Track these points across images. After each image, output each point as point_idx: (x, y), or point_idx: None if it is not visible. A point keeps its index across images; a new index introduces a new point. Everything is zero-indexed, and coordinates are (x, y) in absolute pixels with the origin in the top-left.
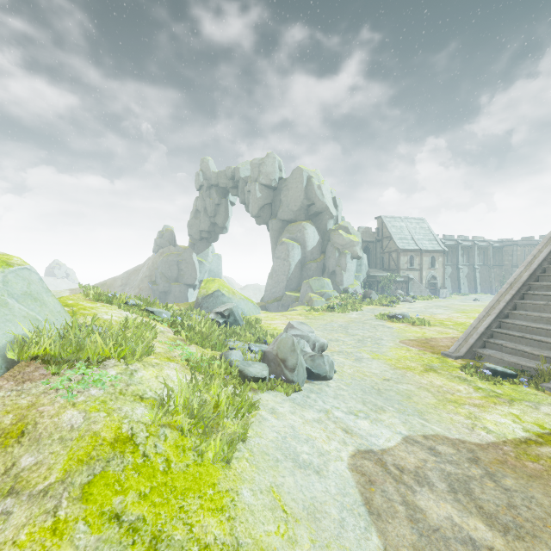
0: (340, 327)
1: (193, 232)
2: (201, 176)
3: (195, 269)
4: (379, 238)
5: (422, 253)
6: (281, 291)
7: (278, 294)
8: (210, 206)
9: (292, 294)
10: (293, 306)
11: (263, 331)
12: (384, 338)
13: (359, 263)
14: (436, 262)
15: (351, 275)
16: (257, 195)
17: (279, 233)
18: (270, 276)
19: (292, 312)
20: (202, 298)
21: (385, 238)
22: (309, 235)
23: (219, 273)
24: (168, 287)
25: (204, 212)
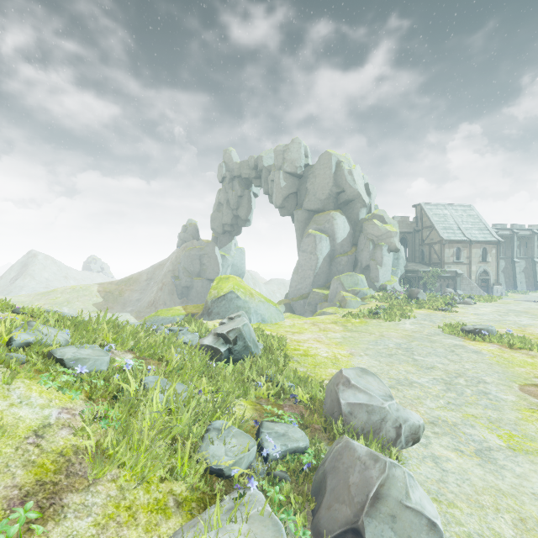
0: (399, 349)
1: (215, 225)
2: (224, 167)
3: (218, 263)
4: (418, 229)
5: (471, 244)
6: (308, 287)
7: (304, 290)
8: (233, 198)
9: (320, 292)
10: (322, 307)
11: (289, 362)
12: (486, 379)
13: (396, 256)
14: (489, 254)
15: (388, 271)
16: (281, 183)
17: (305, 225)
18: (295, 271)
19: (324, 317)
20: (212, 301)
21: (425, 228)
22: (339, 226)
23: (242, 267)
24: (190, 282)
25: (227, 204)
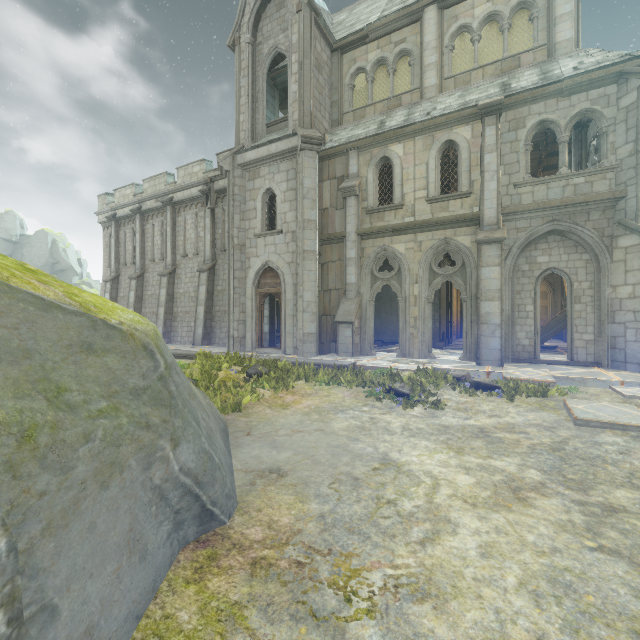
0: None
1: None
2: None
3: None
4: None
5: None
6: None
7: None
8: None
9: None
10: None
11: None
12: None
13: None
14: None
15: None
16: None
17: None
18: None
19: None
20: None
21: None
22: None
23: None
24: None
25: None
